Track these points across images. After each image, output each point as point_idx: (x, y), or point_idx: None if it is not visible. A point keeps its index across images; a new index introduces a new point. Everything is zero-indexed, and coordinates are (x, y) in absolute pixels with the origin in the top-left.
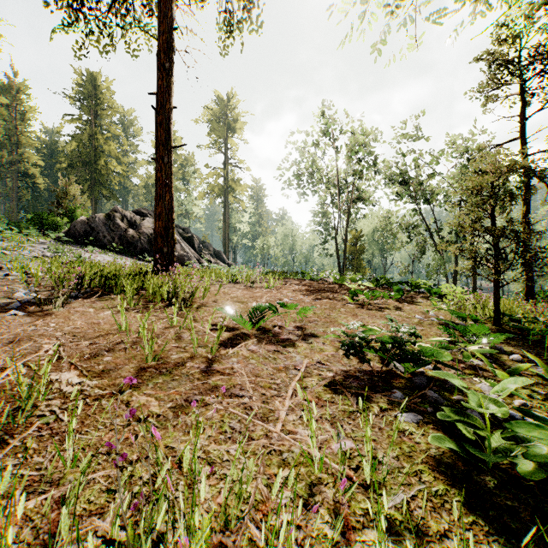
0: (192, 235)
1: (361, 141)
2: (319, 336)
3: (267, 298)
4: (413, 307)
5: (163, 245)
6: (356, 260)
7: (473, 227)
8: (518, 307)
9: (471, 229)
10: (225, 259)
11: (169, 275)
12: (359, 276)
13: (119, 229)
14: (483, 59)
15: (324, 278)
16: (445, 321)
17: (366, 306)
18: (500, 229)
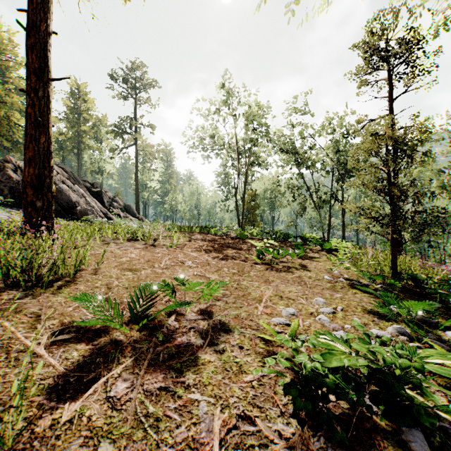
0: (100, 190)
1: (257, 113)
2: (233, 328)
3: (167, 262)
4: (317, 265)
5: (37, 198)
6: (252, 215)
7: (376, 186)
8: (405, 262)
9: (374, 188)
10: (135, 213)
11: (41, 235)
12: (258, 231)
13: (11, 180)
14: (363, 43)
15: (227, 233)
16: (367, 289)
17: (274, 266)
18: (401, 189)
